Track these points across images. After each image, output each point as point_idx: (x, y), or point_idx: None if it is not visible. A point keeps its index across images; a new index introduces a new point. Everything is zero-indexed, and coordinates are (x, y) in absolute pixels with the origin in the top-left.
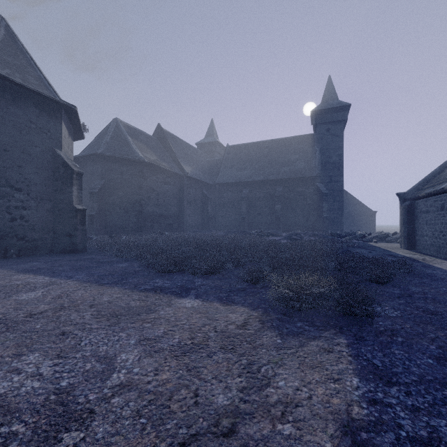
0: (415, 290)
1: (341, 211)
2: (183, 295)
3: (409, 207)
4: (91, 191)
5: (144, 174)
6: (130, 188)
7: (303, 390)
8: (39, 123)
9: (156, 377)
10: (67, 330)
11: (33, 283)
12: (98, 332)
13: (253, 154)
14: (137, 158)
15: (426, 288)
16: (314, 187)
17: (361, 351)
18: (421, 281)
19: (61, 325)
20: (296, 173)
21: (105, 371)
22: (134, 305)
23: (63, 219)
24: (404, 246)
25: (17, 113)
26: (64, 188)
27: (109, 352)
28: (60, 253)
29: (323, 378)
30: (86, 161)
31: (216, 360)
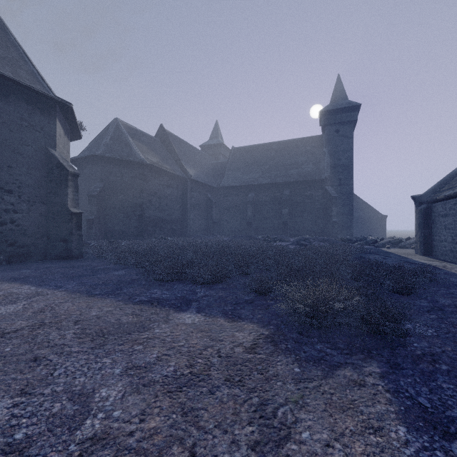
0: (445, 302)
1: (351, 216)
2: (183, 308)
3: (426, 210)
4: (89, 194)
5: (146, 177)
6: (131, 192)
7: (335, 447)
8: (31, 121)
9: (142, 425)
10: (41, 355)
11: (16, 293)
12: (77, 357)
13: (259, 156)
14: (139, 159)
15: (456, 299)
16: (323, 190)
17: (400, 385)
18: (448, 291)
19: (36, 348)
20: (304, 176)
21: (76, 416)
22: (125, 321)
23: (57, 223)
24: (420, 252)
25: (7, 109)
26: (59, 191)
27: (86, 386)
28: (54, 260)
29: (359, 427)
30: (84, 163)
31: (220, 398)
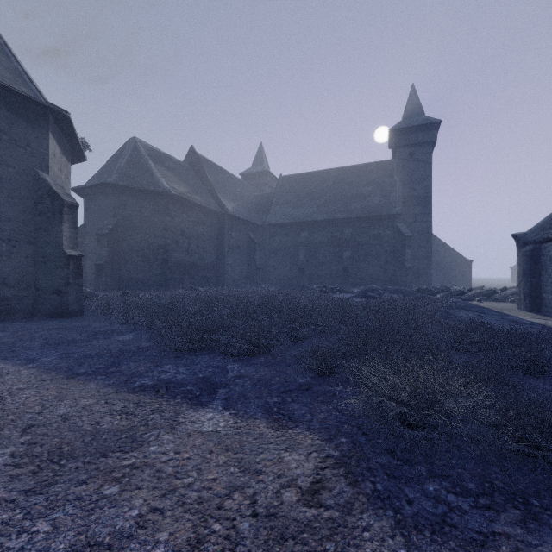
0: None
1: (429, 260)
2: (203, 400)
3: (533, 252)
4: (98, 232)
5: (171, 211)
6: (152, 230)
7: None
8: (13, 134)
9: None
10: None
11: None
12: None
13: (313, 187)
14: (162, 189)
15: None
16: (394, 229)
17: None
18: None
19: None
20: (370, 210)
21: None
22: (107, 427)
23: (49, 270)
24: (525, 307)
25: None
26: (51, 226)
27: None
28: (44, 318)
29: None
30: (93, 193)
31: None
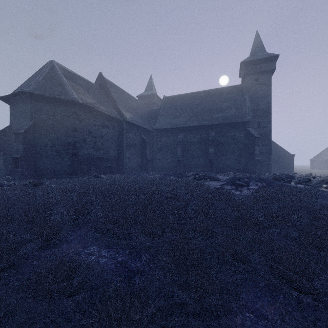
0: None
1: (269, 155)
2: None
3: None
4: (15, 131)
5: (80, 116)
6: (64, 130)
7: None
8: None
9: None
10: None
11: None
12: None
13: (187, 103)
14: (71, 98)
15: None
16: (245, 132)
17: None
18: None
19: None
20: (228, 119)
21: None
22: None
23: None
24: None
25: None
26: None
27: None
28: None
29: None
30: (16, 101)
31: None
